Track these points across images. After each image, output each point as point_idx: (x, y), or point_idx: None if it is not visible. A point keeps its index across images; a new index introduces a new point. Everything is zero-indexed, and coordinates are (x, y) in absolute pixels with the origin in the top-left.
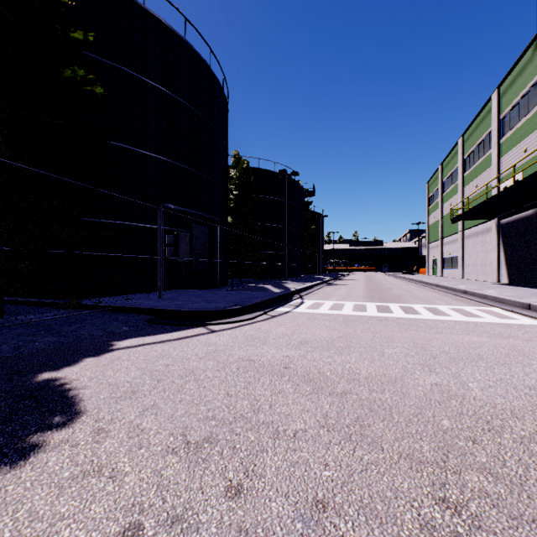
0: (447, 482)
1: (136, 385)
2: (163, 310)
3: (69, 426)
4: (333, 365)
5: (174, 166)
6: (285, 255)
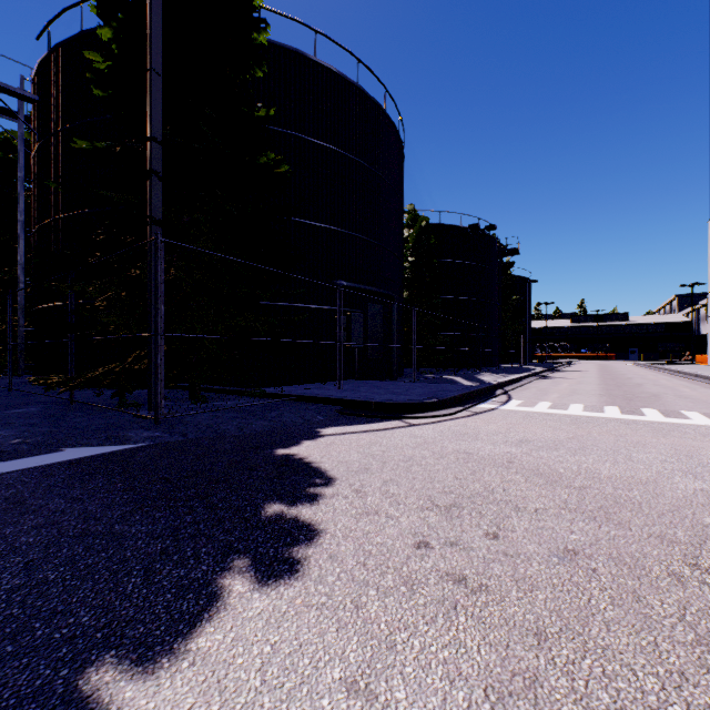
0: (701, 556)
1: (365, 464)
2: (352, 400)
3: (331, 486)
4: (565, 464)
5: (346, 236)
6: (477, 337)
